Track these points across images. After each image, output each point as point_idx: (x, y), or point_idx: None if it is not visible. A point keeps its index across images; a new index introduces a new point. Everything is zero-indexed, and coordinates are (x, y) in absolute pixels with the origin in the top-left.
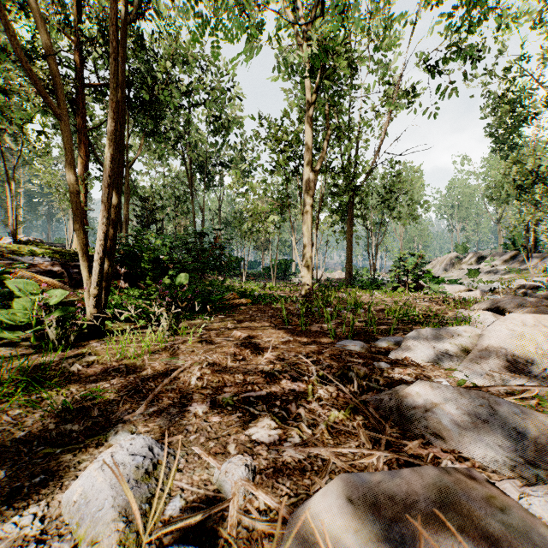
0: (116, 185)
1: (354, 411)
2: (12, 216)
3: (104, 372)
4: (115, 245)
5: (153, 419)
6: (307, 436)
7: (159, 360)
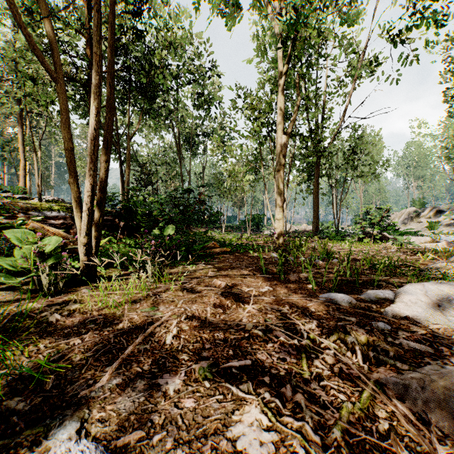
0: (105, 142)
1: (372, 402)
2: (37, 179)
3: (81, 322)
4: (105, 197)
5: (114, 397)
6: (317, 451)
7: (139, 309)
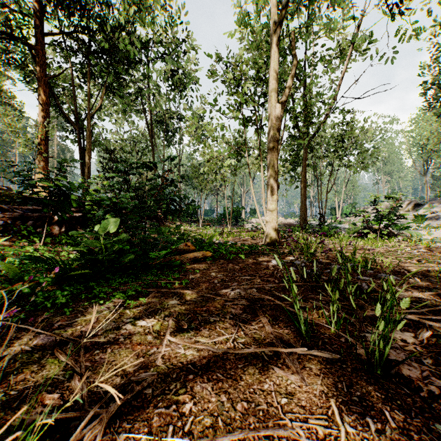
0: None
1: None
2: None
3: None
4: None
5: None
6: None
7: None
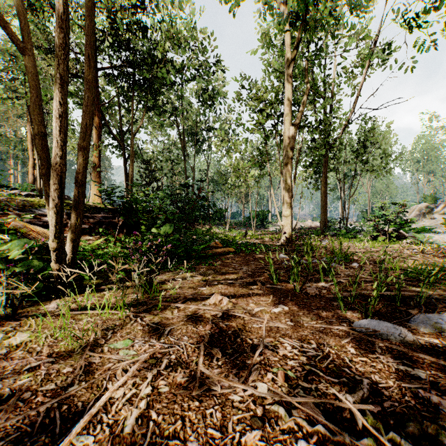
0: (84, 125)
1: None
2: (38, 175)
3: (16, 371)
4: (84, 192)
5: None
6: None
7: (107, 344)
